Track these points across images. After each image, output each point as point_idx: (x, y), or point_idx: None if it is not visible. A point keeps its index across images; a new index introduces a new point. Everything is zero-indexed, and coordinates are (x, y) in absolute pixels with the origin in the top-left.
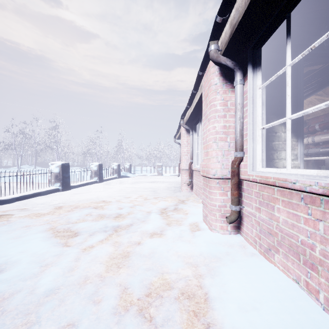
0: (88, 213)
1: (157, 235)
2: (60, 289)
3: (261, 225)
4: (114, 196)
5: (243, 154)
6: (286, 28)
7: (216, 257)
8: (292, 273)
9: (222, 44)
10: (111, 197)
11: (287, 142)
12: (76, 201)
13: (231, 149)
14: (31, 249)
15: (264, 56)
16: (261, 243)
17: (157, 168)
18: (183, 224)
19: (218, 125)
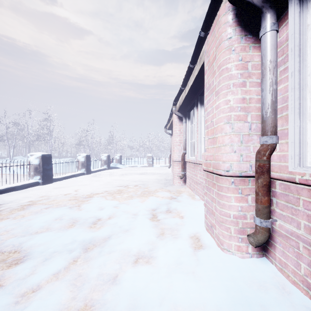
0: (58, 217)
1: (144, 260)
2: None
3: None
4: (99, 190)
5: (277, 139)
6: None
7: None
8: None
9: None
10: (95, 192)
11: None
12: (52, 198)
13: (253, 133)
14: None
15: None
16: None
17: (147, 159)
18: (180, 236)
19: (234, 98)
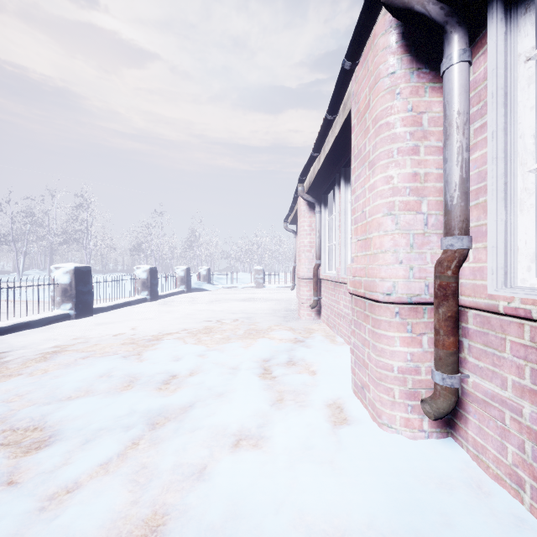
0: (104, 372)
1: (250, 442)
2: None
3: None
4: (172, 328)
5: (471, 242)
6: None
7: None
8: None
9: None
10: (165, 332)
11: None
12: (93, 341)
13: (431, 231)
14: None
15: None
16: None
17: (254, 275)
18: (309, 404)
19: (399, 173)
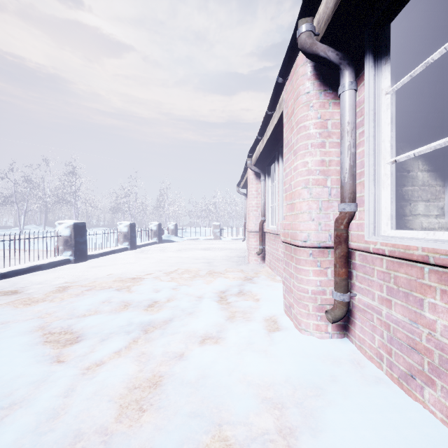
0: (105, 299)
1: (212, 340)
2: None
3: (393, 331)
4: (150, 270)
5: (356, 207)
6: None
7: (315, 386)
8: None
9: (320, 23)
10: (145, 272)
11: None
12: (92, 279)
13: (333, 199)
14: None
15: (394, 39)
16: (393, 362)
17: (213, 229)
18: (253, 319)
19: (312, 160)
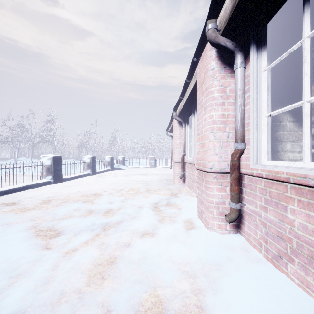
0: (76, 208)
1: (149, 235)
2: (27, 313)
3: (268, 227)
4: (106, 189)
5: (245, 145)
6: (291, 6)
7: (217, 264)
8: (313, 290)
9: (221, 23)
10: (103, 190)
11: (304, 130)
12: (66, 195)
13: (230, 140)
14: (5, 253)
15: (270, 34)
16: (268, 248)
17: (149, 160)
18: (176, 221)
19: (216, 114)
